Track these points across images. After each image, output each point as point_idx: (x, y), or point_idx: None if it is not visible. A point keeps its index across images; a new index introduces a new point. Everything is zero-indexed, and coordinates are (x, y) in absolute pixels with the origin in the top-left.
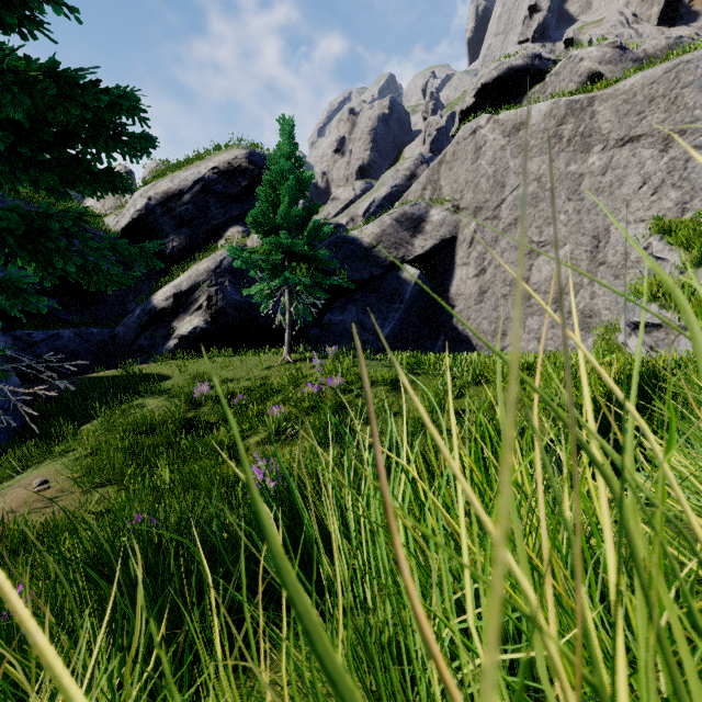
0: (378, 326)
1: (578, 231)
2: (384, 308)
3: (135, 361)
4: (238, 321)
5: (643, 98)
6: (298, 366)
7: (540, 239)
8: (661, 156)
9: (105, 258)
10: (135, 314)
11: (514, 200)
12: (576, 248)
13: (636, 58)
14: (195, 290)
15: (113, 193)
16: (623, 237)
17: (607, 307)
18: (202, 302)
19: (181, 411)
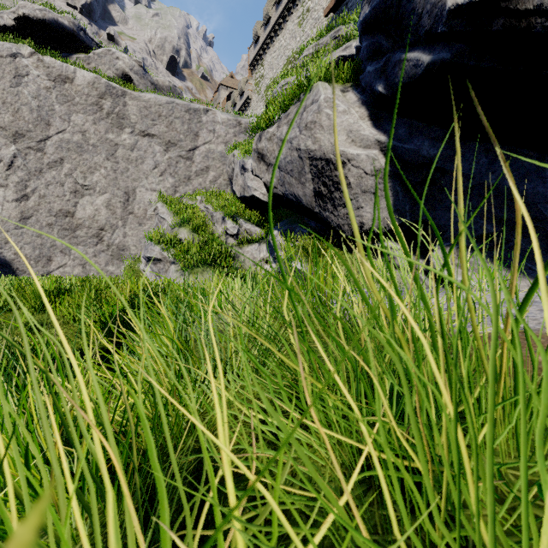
0: None
1: (115, 186)
2: None
3: None
4: None
5: (155, 111)
6: None
7: (84, 183)
8: (165, 154)
9: None
10: None
11: (61, 141)
12: (113, 197)
13: (153, 82)
14: None
15: None
16: (144, 198)
17: (134, 244)
18: None
19: None
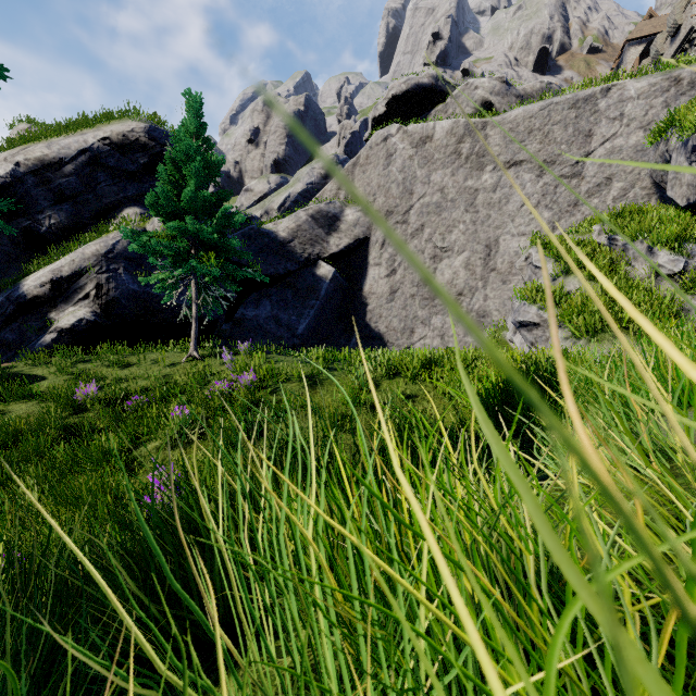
0: (294, 322)
1: (474, 240)
2: (300, 304)
3: None
4: (136, 314)
5: (524, 129)
6: (207, 363)
7: (443, 245)
8: (538, 180)
9: None
10: None
11: (421, 207)
12: (472, 255)
13: (518, 95)
14: (80, 276)
15: None
16: (509, 248)
17: (497, 309)
18: (89, 290)
19: (58, 417)
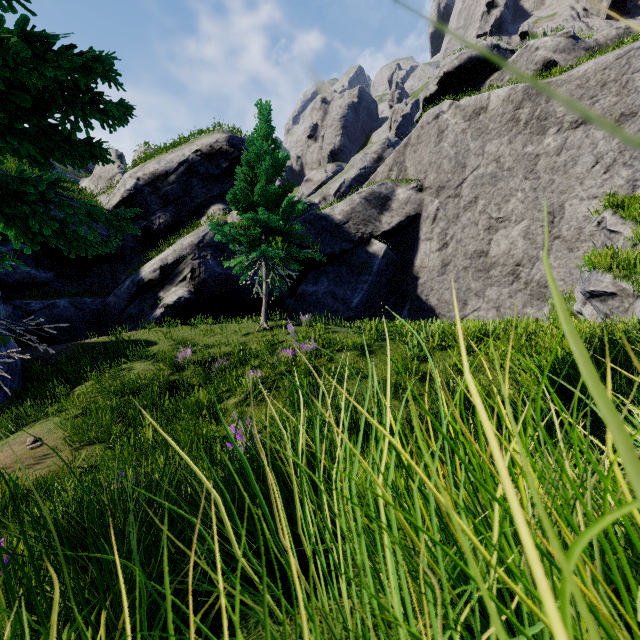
0: (349, 296)
1: (534, 208)
2: (354, 280)
3: (125, 328)
4: (219, 292)
5: (596, 83)
6: (274, 333)
7: (498, 215)
8: (613, 137)
9: (82, 222)
10: (125, 285)
11: (475, 179)
12: (532, 223)
13: (588, 47)
14: (180, 263)
15: (93, 162)
16: (577, 213)
17: (561, 278)
18: (186, 274)
19: (165, 374)
